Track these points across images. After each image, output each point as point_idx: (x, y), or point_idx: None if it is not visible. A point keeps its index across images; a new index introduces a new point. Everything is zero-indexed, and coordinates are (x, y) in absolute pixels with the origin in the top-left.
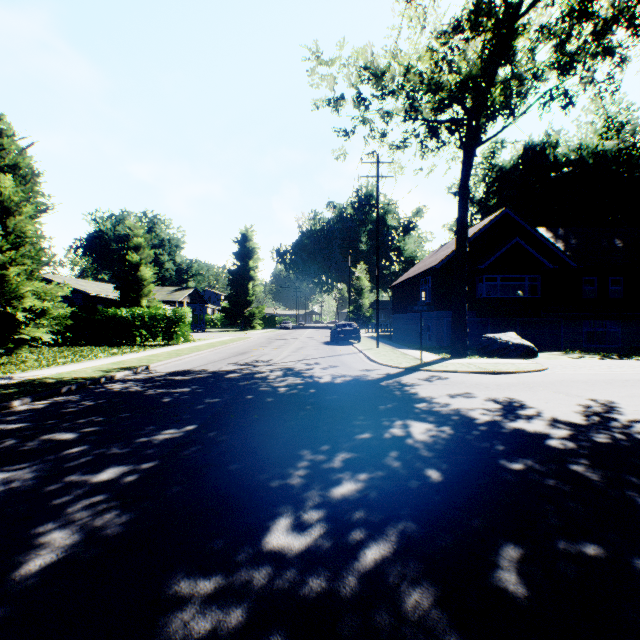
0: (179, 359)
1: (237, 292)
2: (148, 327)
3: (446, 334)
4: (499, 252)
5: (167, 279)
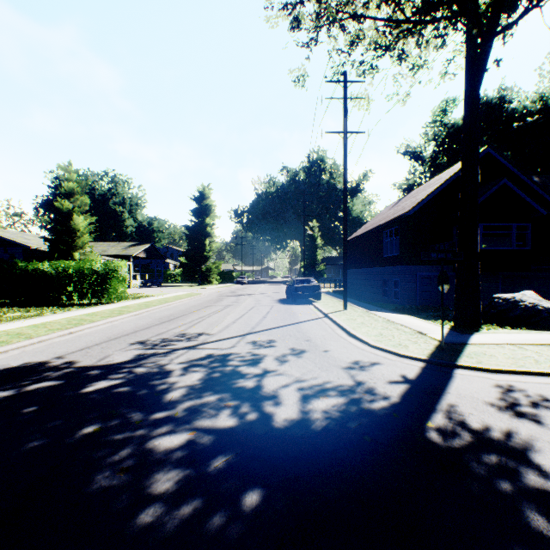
0: (69, 332)
1: (194, 248)
2: (74, 283)
3: (418, 291)
4: (484, 196)
5: (128, 236)
